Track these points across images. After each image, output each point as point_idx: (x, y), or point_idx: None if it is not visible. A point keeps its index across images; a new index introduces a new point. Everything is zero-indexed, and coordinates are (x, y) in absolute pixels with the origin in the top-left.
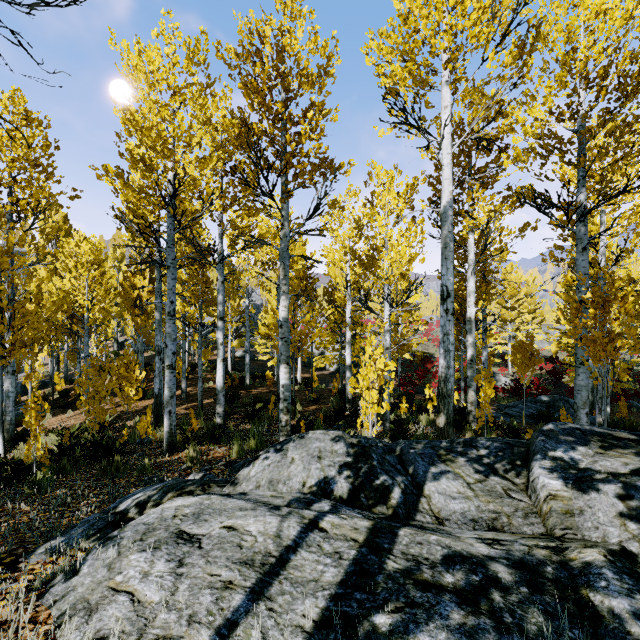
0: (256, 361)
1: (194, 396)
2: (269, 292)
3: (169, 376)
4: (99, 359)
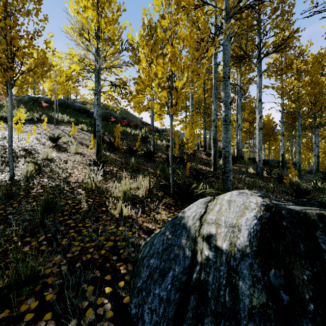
0: None
1: None
2: None
3: None
4: None
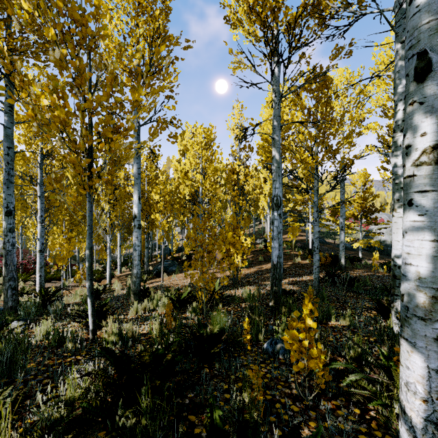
0: (326, 244)
1: (289, 270)
2: (389, 149)
3: (437, 192)
4: (208, 210)
